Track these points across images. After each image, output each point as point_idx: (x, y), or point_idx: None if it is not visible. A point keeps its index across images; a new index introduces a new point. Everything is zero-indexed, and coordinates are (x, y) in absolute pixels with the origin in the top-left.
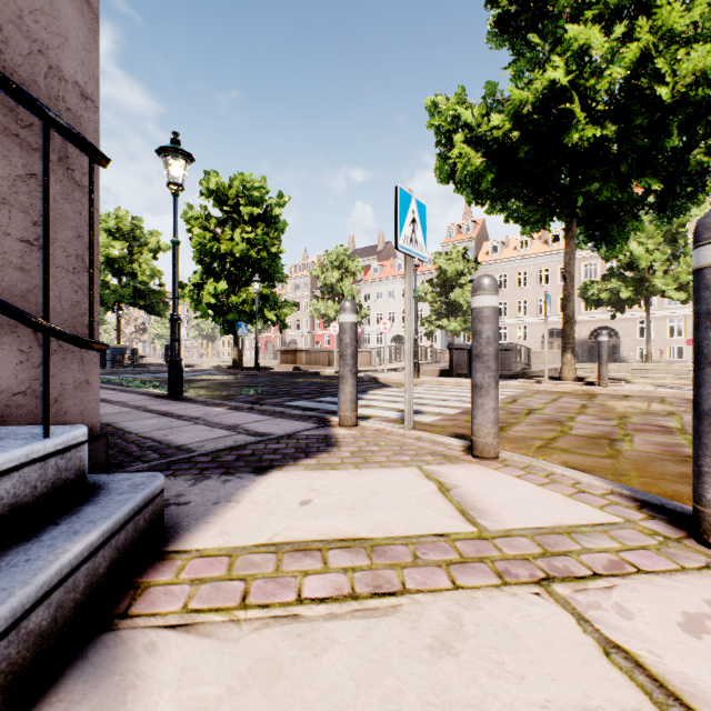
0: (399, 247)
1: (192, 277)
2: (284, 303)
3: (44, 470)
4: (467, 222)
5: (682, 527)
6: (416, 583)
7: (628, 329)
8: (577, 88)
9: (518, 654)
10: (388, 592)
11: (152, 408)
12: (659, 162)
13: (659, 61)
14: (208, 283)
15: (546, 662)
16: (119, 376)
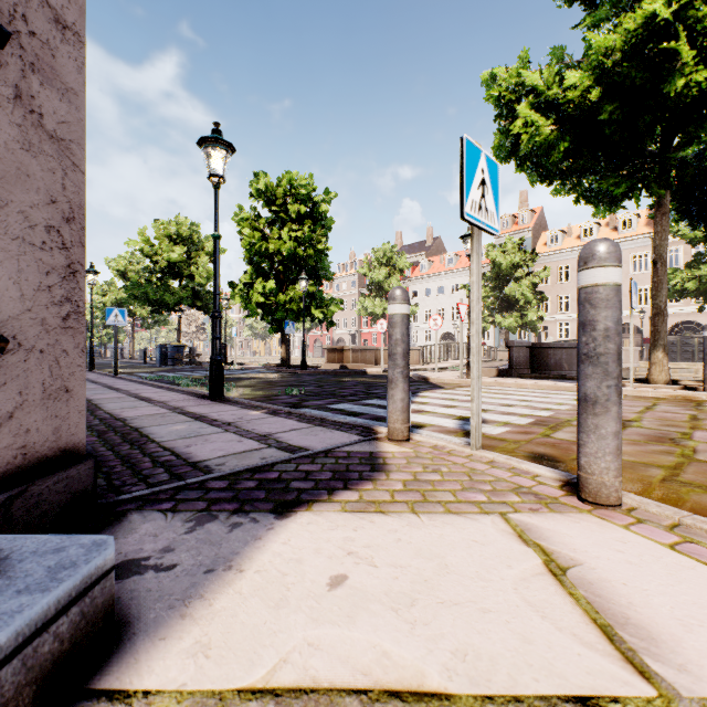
0: (465, 215)
1: (242, 277)
2: (331, 301)
3: None
4: (523, 212)
5: None
6: None
7: None
8: (683, 22)
9: None
10: None
11: (189, 409)
12: None
13: None
14: (257, 283)
15: None
16: (175, 373)
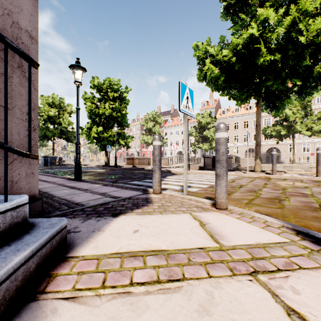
0: (180, 110)
1: (86, 124)
2: (128, 137)
3: (5, 218)
4: (211, 100)
5: (319, 244)
6: (189, 274)
7: (284, 148)
8: (262, 37)
9: (243, 315)
10: (176, 279)
11: (67, 184)
12: (299, 72)
13: (300, 25)
14: (93, 127)
15: (257, 319)
16: (53, 169)
